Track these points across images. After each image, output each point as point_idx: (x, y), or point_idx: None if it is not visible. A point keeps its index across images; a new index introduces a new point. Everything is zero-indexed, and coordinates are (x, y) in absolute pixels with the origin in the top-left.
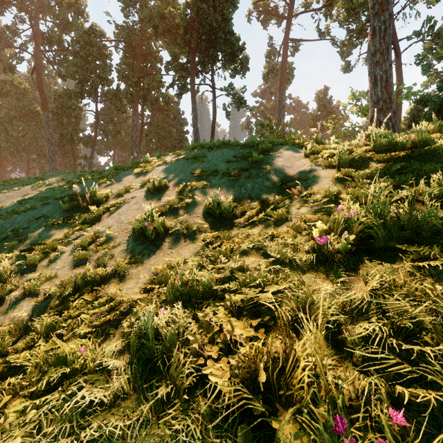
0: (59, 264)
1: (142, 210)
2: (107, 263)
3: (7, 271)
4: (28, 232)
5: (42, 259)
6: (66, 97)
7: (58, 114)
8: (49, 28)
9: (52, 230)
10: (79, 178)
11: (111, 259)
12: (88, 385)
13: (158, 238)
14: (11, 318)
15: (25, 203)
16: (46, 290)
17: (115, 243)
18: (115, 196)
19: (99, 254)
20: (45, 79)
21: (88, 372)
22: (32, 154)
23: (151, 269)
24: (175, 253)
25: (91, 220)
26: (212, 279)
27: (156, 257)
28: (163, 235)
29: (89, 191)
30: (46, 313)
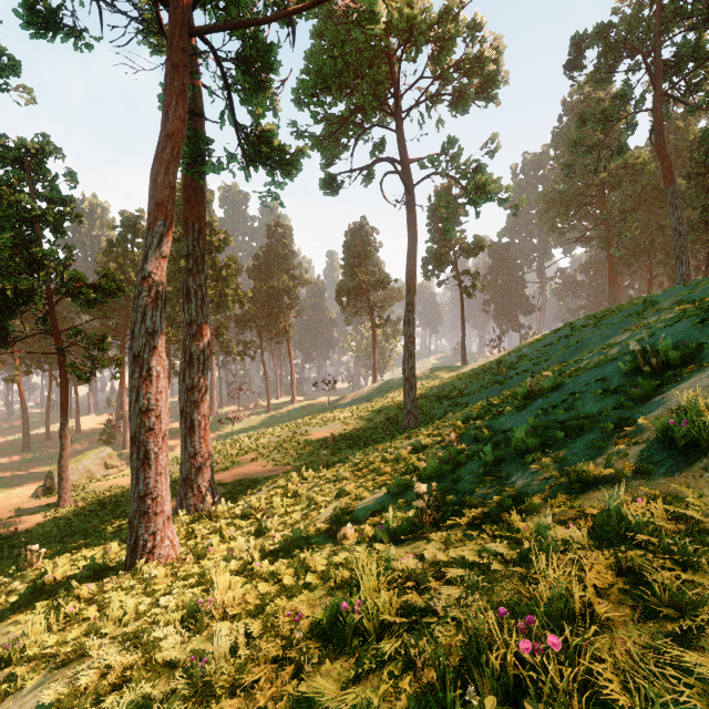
0: (577, 447)
1: (708, 391)
2: (615, 462)
3: (537, 442)
4: (583, 397)
5: (569, 437)
6: (706, 145)
7: (697, 175)
8: (676, 45)
9: (598, 401)
10: (706, 297)
11: (622, 458)
12: (507, 546)
13: (698, 446)
14: (523, 484)
15: (608, 349)
16: (548, 471)
17: (641, 438)
18: (705, 351)
19: (615, 447)
20: (677, 124)
21: (520, 543)
22: (656, 254)
23: (655, 489)
24: (704, 479)
25: (640, 395)
26: (645, 524)
27: (673, 475)
28: (704, 444)
29: (657, 347)
30: (543, 491)
